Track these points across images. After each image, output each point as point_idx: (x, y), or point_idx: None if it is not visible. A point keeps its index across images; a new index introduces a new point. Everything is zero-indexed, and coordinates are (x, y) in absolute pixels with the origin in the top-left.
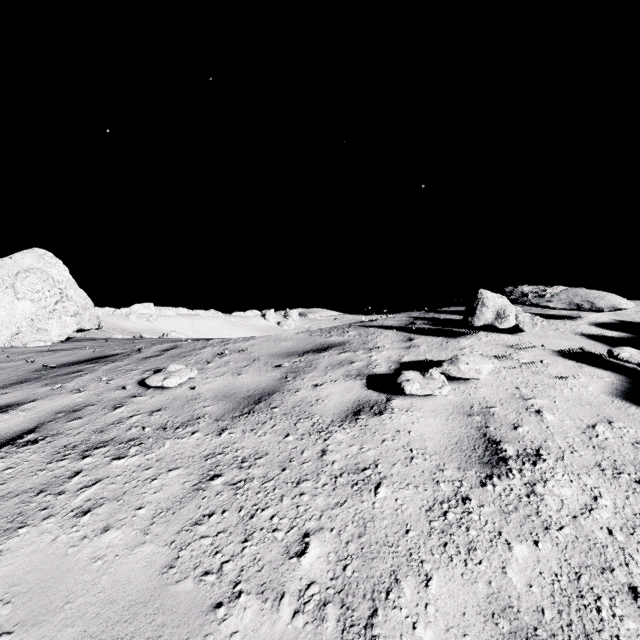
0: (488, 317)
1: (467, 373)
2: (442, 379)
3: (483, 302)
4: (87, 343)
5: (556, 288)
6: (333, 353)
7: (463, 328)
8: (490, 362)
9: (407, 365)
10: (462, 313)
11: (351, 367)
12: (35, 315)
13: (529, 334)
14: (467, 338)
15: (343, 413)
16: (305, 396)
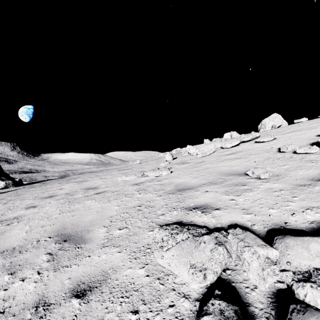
0: None
1: None
2: None
3: None
4: None
5: None
6: None
7: None
8: None
9: None
10: None
11: None
12: None
13: None
14: None
15: None
16: None
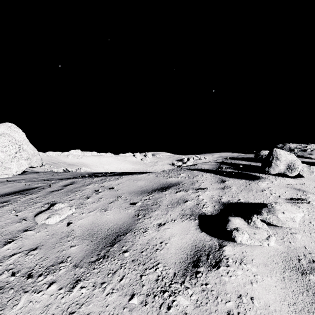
0: (281, 168)
1: (286, 223)
2: (265, 228)
3: (277, 157)
4: (32, 175)
5: (313, 145)
6: (172, 192)
7: (256, 172)
8: (300, 210)
9: (227, 205)
10: (248, 159)
11: (185, 206)
12: (3, 160)
13: (305, 178)
14: (262, 181)
15: (183, 263)
16: (151, 237)
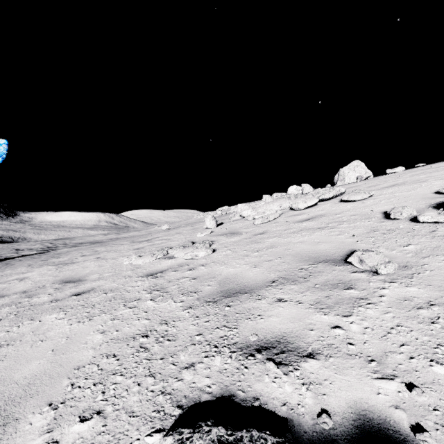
0: None
1: None
2: None
3: None
4: None
5: None
6: None
7: None
8: None
9: None
10: None
11: None
12: None
13: None
14: None
15: None
16: None
